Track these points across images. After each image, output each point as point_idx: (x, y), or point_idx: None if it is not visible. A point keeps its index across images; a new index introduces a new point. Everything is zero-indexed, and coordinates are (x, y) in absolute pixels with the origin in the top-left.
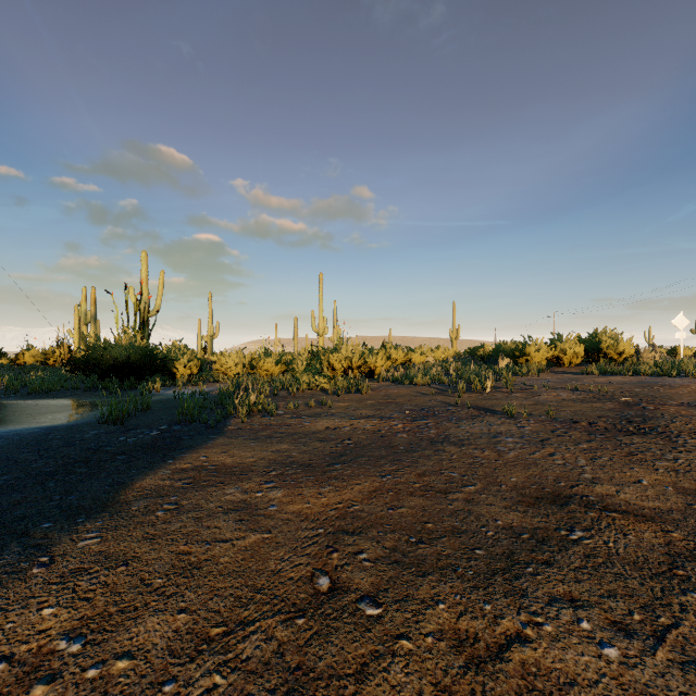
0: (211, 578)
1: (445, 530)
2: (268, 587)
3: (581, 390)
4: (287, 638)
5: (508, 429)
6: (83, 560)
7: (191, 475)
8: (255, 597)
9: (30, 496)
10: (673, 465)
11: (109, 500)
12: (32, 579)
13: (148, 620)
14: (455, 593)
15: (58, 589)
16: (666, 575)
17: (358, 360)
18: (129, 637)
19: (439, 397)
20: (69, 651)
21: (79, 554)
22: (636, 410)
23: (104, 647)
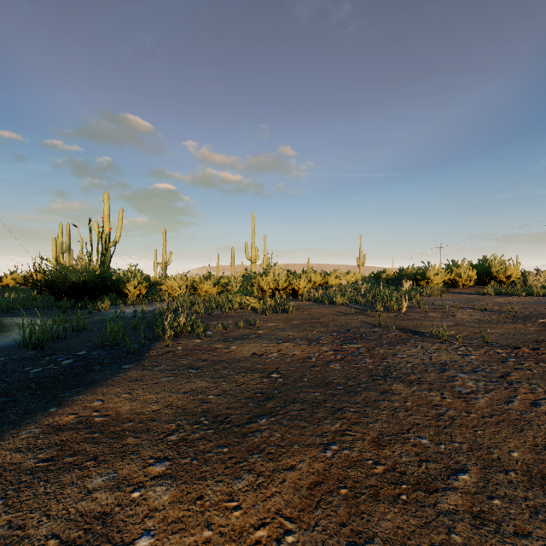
0: None
1: None
2: None
3: (489, 310)
4: None
5: (451, 358)
6: None
7: (63, 439)
8: None
9: None
10: None
11: None
12: None
13: None
14: None
15: None
16: None
17: (284, 282)
18: None
19: (360, 317)
20: None
21: None
22: None
23: None
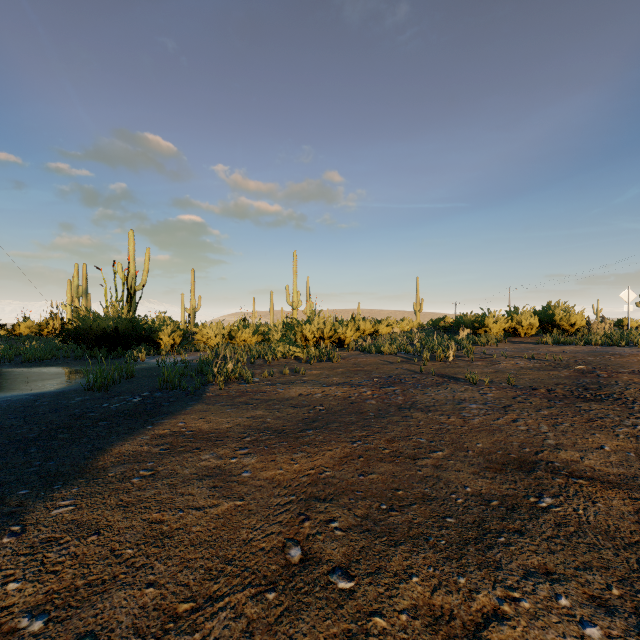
0: (182, 548)
1: (415, 497)
2: (238, 558)
3: (537, 359)
4: (257, 615)
5: (471, 395)
6: (54, 529)
7: (169, 441)
8: (225, 569)
9: (11, 462)
10: (633, 432)
11: (87, 466)
12: (0, 549)
13: (115, 595)
14: (428, 564)
15: (25, 561)
16: (639, 545)
17: (329, 331)
18: (94, 614)
19: (405, 365)
20: (29, 631)
21: (52, 522)
22: (591, 378)
23: (67, 626)
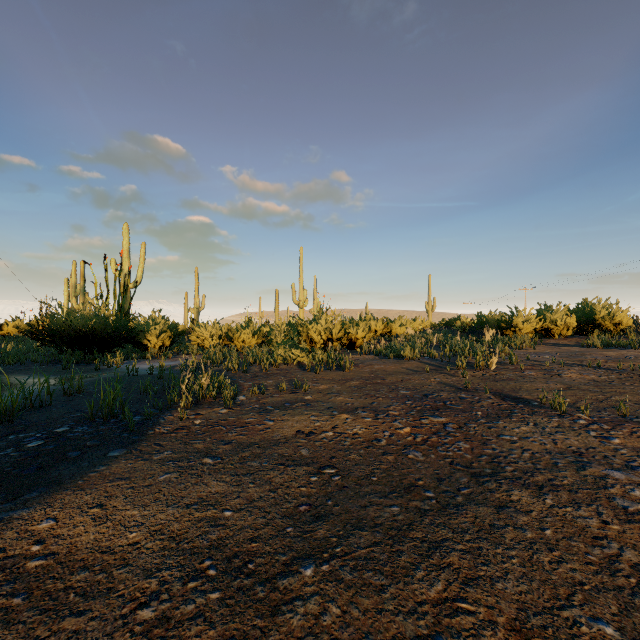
0: None
1: None
2: None
3: (604, 368)
4: None
5: (586, 442)
6: None
7: None
8: None
9: None
10: None
11: None
12: None
13: None
14: None
15: None
16: None
17: (338, 331)
18: None
19: (438, 376)
20: None
21: None
22: None
23: None
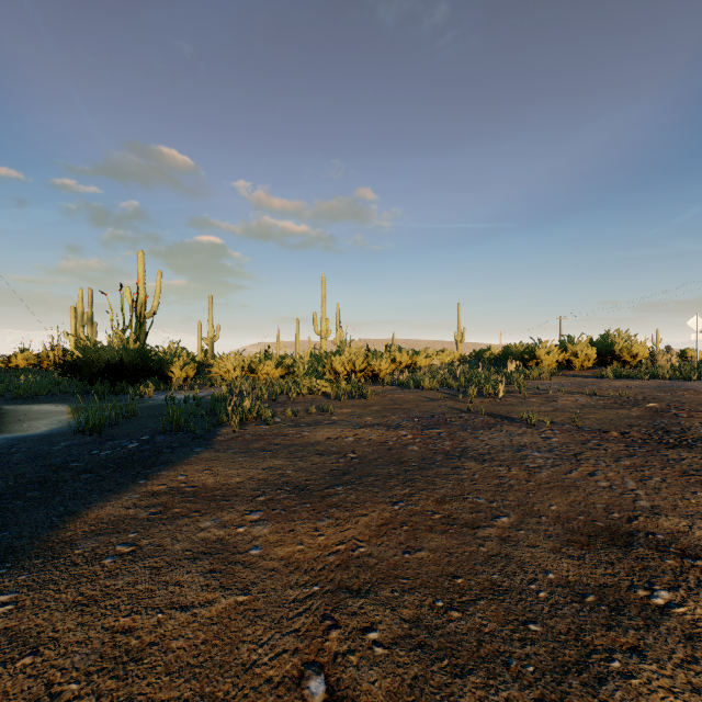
0: (152, 679)
1: (481, 587)
2: (232, 699)
3: (599, 395)
4: None
5: (532, 440)
6: None
7: (163, 501)
8: None
9: None
10: None
11: (51, 538)
12: None
13: None
14: None
15: None
16: None
17: (361, 363)
18: None
19: (449, 402)
20: None
21: None
22: (669, 418)
23: None
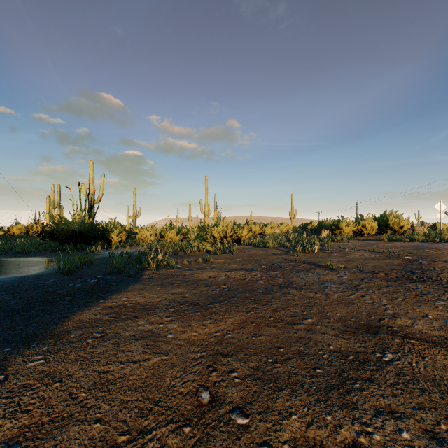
0: (122, 392)
1: (293, 353)
2: (163, 400)
3: (377, 252)
4: (176, 445)
5: (331, 278)
6: (29, 378)
7: (115, 311)
8: (153, 409)
9: (1, 326)
10: None
11: (55, 330)
12: None
13: (71, 429)
14: (303, 405)
15: (6, 403)
16: None
17: (230, 232)
18: (55, 445)
19: (284, 256)
20: None
21: (27, 373)
22: (416, 265)
23: None
